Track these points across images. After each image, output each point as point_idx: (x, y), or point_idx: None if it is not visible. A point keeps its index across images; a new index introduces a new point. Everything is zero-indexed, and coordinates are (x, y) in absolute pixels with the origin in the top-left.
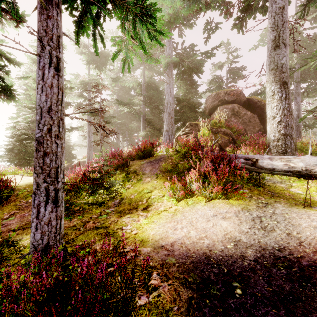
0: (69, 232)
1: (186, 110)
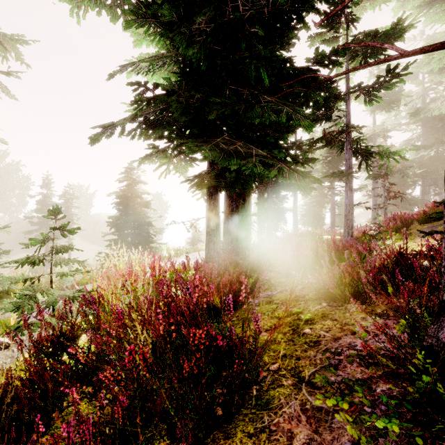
0: None
1: None
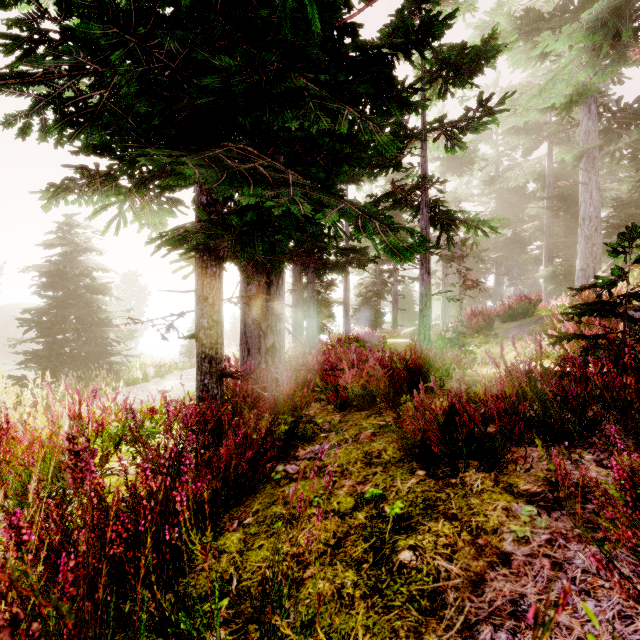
0: None
1: (639, 221)
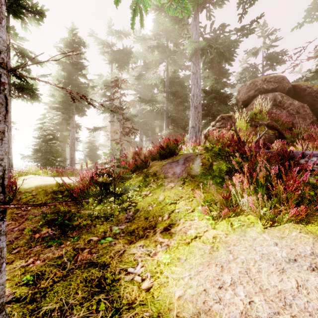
0: (48, 271)
1: (216, 103)
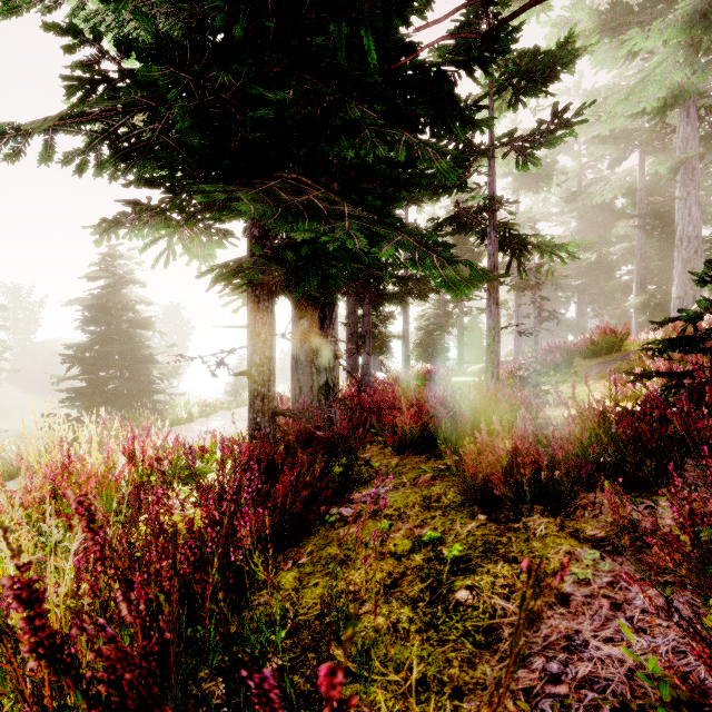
0: None
1: None
